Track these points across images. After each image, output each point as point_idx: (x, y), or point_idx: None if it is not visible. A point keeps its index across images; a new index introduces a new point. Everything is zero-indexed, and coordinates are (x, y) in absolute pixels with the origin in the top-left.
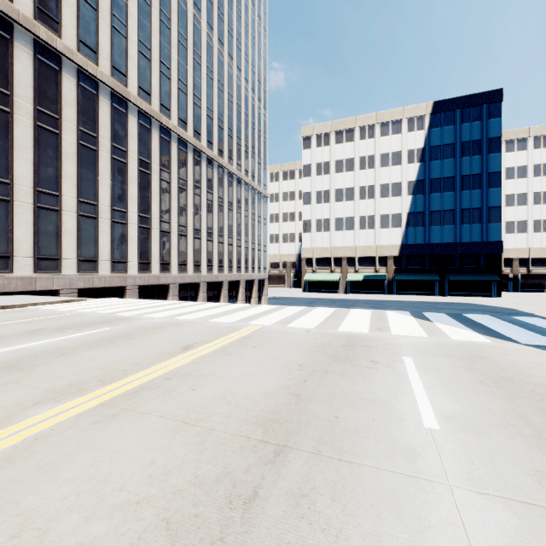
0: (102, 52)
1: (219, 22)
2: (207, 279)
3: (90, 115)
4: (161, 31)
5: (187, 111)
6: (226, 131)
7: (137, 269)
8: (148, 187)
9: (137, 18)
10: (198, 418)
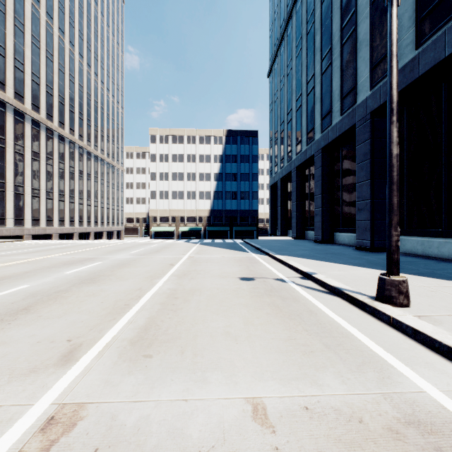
0: (8, 83)
1: (88, 52)
2: (79, 230)
3: (0, 125)
4: (47, 64)
5: (65, 116)
6: (93, 127)
7: (31, 224)
8: (38, 169)
9: (31, 58)
10: (117, 247)
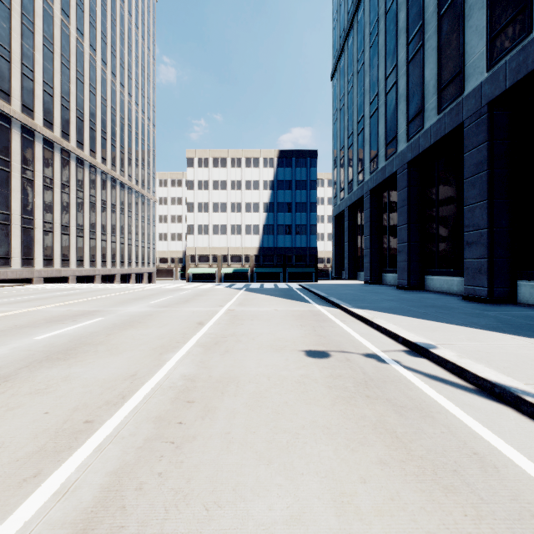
0: (14, 94)
1: (112, 58)
2: (102, 272)
3: (4, 144)
4: (62, 72)
5: (84, 134)
6: (118, 148)
7: (42, 264)
8: (51, 198)
9: (42, 64)
10: (137, 295)
